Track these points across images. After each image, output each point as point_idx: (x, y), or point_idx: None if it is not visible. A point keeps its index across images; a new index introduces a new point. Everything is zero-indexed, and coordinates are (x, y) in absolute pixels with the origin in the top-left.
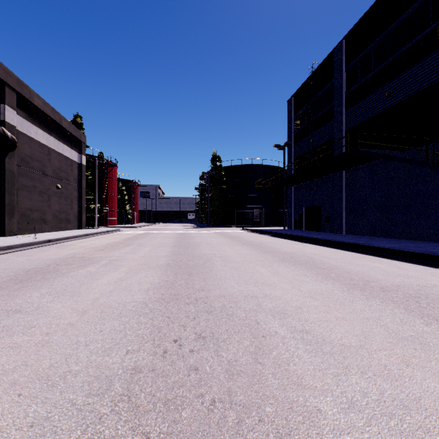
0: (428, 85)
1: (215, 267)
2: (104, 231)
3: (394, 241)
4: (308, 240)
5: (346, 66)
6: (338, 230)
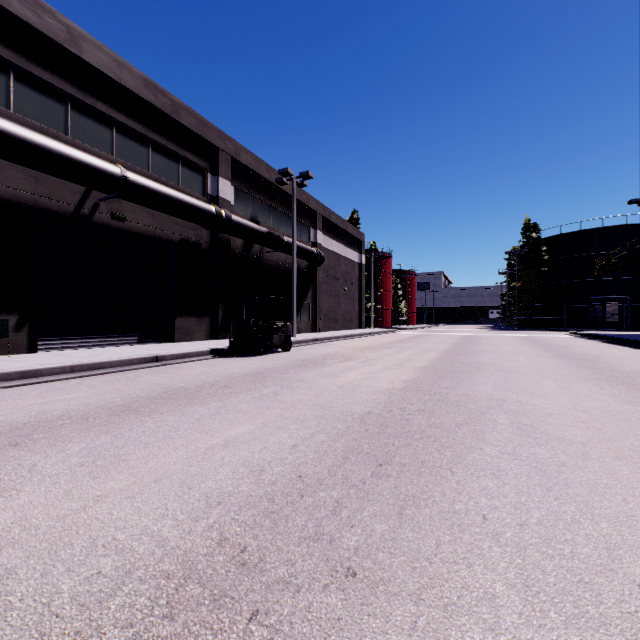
0: None
1: (481, 354)
2: (383, 331)
3: None
4: None
5: None
6: None
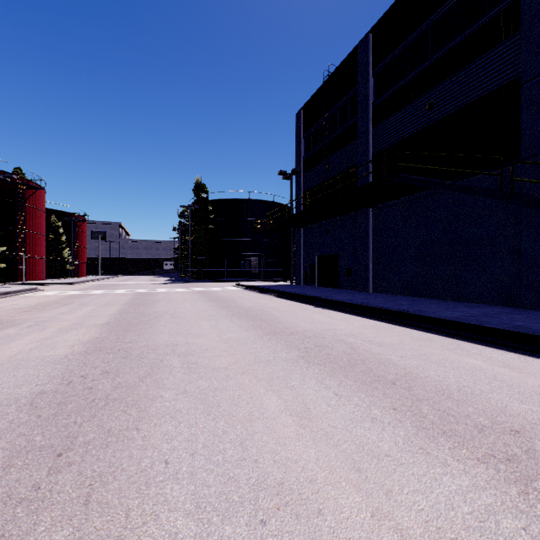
0: (483, 94)
1: (159, 398)
2: None
3: (445, 305)
4: (329, 303)
5: (373, 68)
6: (363, 286)
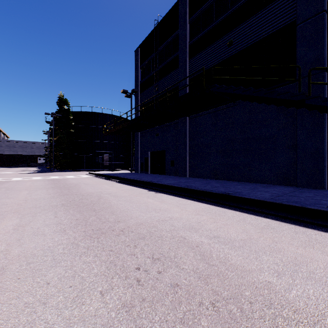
0: (268, 33)
1: None
2: None
3: (246, 186)
4: (160, 187)
5: (189, 17)
6: (182, 173)
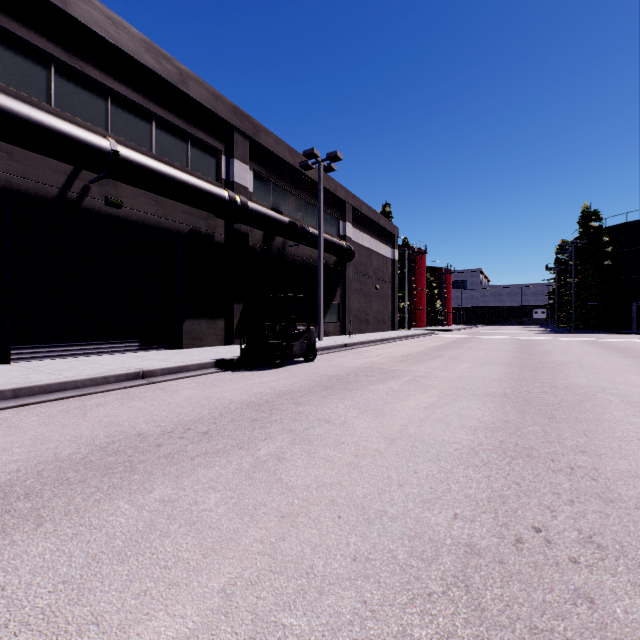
0: None
1: (567, 370)
2: (420, 333)
3: None
4: None
5: None
6: None
